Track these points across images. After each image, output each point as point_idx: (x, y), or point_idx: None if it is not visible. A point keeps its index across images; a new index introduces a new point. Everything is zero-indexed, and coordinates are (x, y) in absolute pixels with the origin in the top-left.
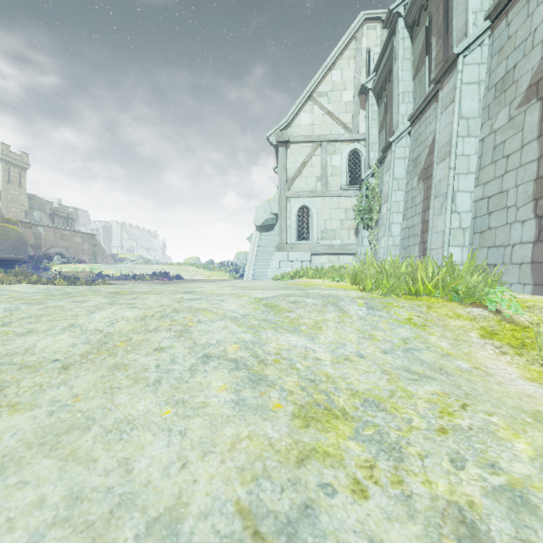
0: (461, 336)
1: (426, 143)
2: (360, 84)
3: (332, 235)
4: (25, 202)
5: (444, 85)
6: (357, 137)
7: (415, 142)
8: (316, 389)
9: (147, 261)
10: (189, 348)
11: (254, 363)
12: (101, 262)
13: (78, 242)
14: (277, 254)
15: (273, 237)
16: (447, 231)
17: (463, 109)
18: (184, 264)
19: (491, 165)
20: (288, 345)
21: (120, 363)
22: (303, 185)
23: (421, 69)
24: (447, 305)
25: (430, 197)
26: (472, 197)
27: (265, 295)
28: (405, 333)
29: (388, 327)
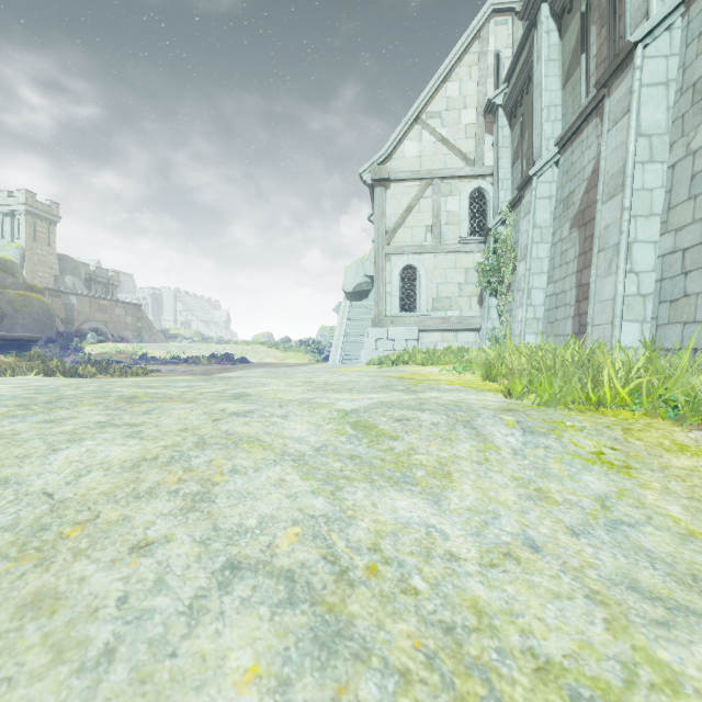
0: (699, 491)
1: (582, 176)
2: (485, 100)
3: (447, 304)
4: (54, 264)
5: (612, 90)
6: (482, 172)
7: (565, 174)
8: (458, 661)
9: (206, 339)
10: (201, 542)
11: (326, 581)
12: (148, 340)
13: (119, 314)
14: (372, 330)
15: (368, 308)
16: (619, 299)
17: (643, 123)
18: (252, 342)
19: (688, 203)
20: (393, 523)
21: (49, 590)
22: (408, 237)
23: (574, 72)
24: (653, 423)
25: (589, 251)
26: (656, 249)
27: (355, 405)
28: (599, 485)
29: (565, 470)
